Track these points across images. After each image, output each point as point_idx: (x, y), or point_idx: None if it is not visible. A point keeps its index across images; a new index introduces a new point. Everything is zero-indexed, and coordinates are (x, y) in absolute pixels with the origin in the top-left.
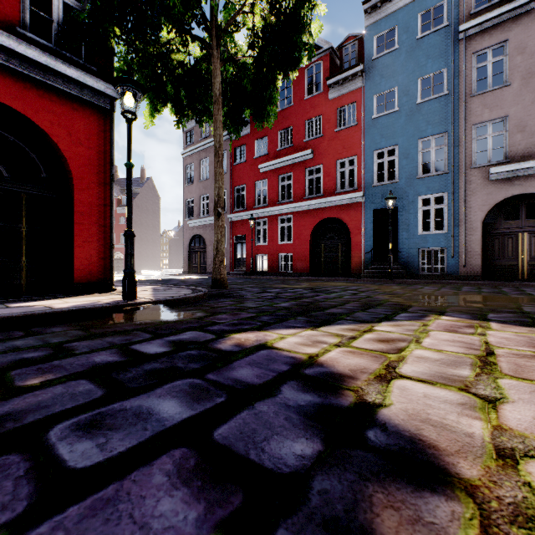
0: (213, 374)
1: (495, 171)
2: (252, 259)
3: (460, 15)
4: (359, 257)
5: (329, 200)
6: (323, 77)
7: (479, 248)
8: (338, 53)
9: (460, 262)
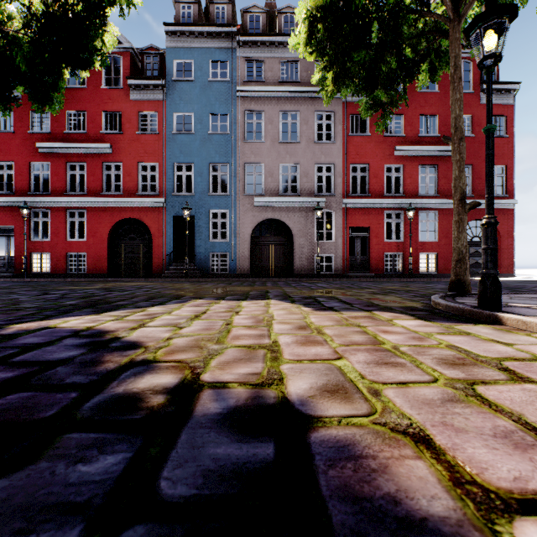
0: (1, 344)
1: (257, 200)
2: (26, 258)
3: (237, 78)
4: (160, 258)
5: (130, 200)
6: (123, 73)
7: (249, 254)
8: (141, 56)
9: (237, 264)
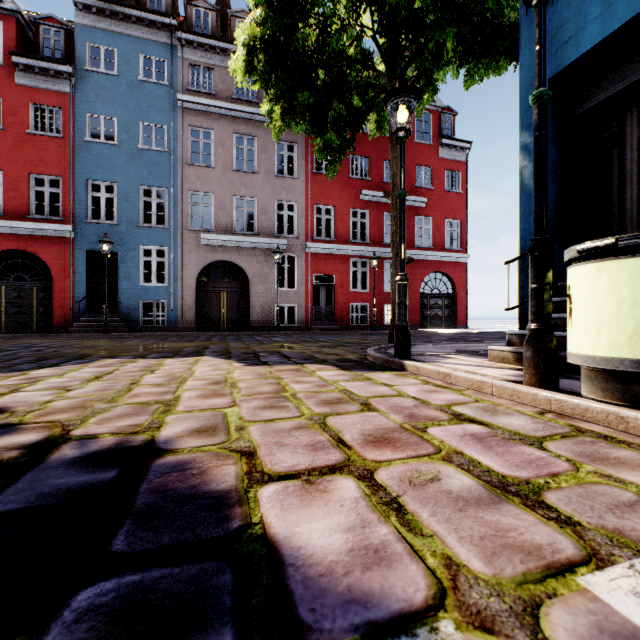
0: None
1: (205, 237)
2: None
3: (179, 83)
4: (66, 306)
5: (17, 225)
6: (4, 45)
7: (194, 303)
8: (35, 26)
9: (179, 315)
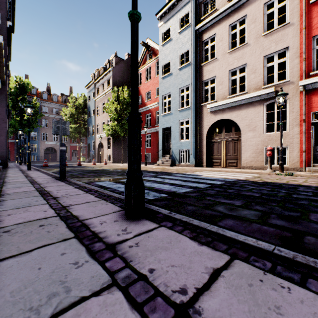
0: None
1: (46, 142)
2: None
3: (40, 110)
4: (13, 156)
5: None
6: None
7: (44, 156)
8: None
9: (40, 158)
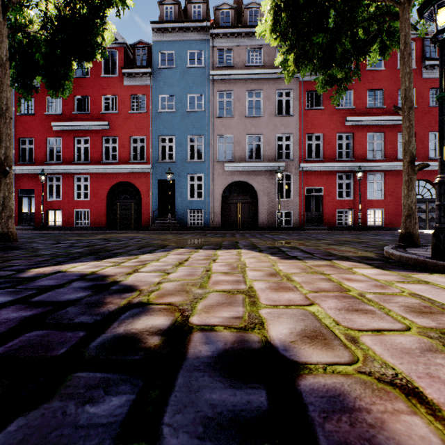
0: (23, 286)
1: (227, 166)
2: (44, 214)
3: (211, 64)
4: (148, 214)
5: (124, 167)
6: (118, 64)
7: (220, 211)
8: (132, 50)
9: (211, 219)
